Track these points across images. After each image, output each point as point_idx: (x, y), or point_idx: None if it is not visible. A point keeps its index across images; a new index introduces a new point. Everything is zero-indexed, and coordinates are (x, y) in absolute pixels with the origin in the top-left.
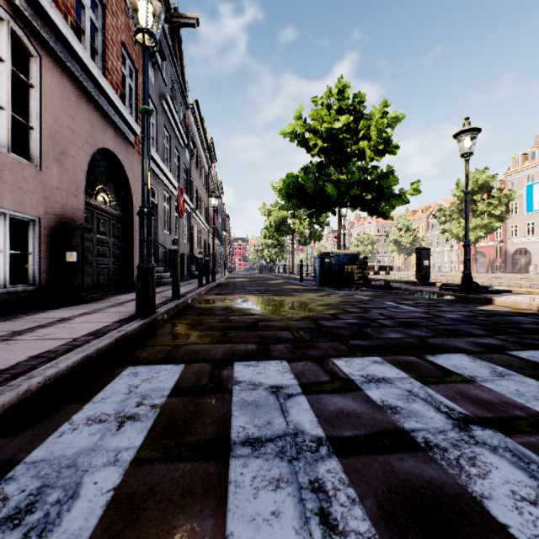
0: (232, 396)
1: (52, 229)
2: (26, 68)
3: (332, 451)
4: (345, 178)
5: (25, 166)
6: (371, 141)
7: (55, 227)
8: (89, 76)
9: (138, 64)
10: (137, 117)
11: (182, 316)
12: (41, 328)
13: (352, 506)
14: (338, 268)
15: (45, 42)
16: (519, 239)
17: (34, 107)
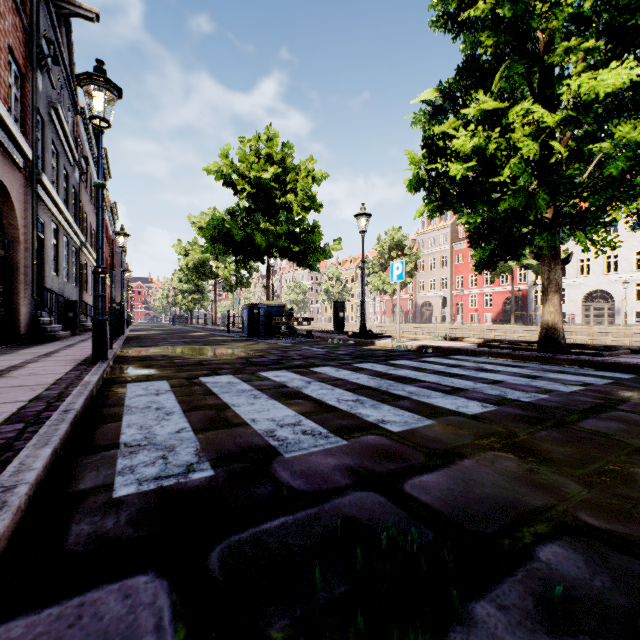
0: (207, 385)
1: None
2: None
3: (257, 390)
4: (274, 229)
5: None
6: (298, 197)
7: None
8: None
9: (25, 69)
10: (24, 134)
11: (126, 362)
12: (13, 371)
13: (263, 395)
14: (266, 319)
15: None
16: (425, 293)
17: None
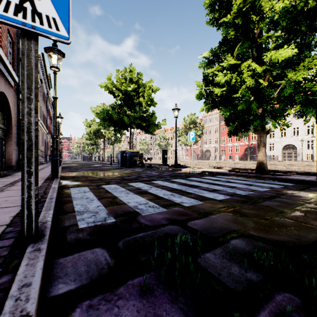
0: (106, 189)
1: None
2: None
3: (128, 191)
4: (133, 115)
5: None
6: (145, 99)
7: None
8: None
9: (14, 38)
10: (14, 70)
11: (66, 179)
12: (17, 183)
13: (131, 193)
14: (130, 158)
15: None
16: (207, 145)
17: None
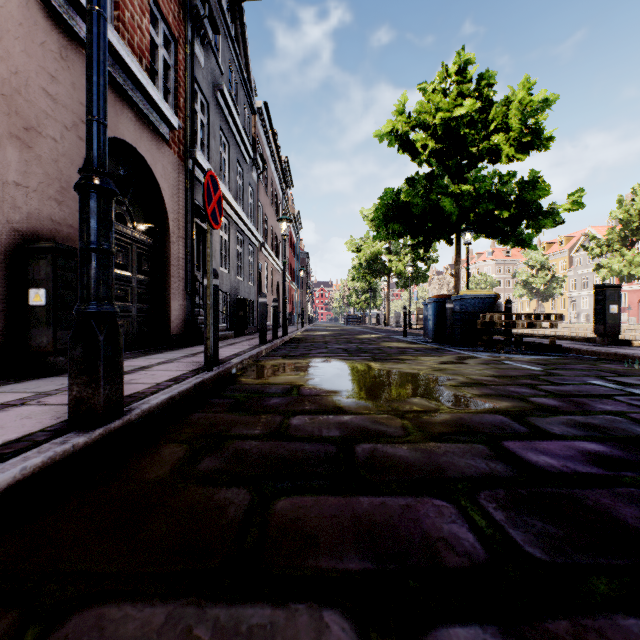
0: None
1: (6, 251)
2: None
3: None
4: (470, 190)
5: None
6: (511, 131)
7: (12, 249)
8: (83, 15)
9: (178, 32)
10: (177, 106)
11: (197, 410)
12: None
13: None
14: (464, 317)
15: None
16: None
17: None
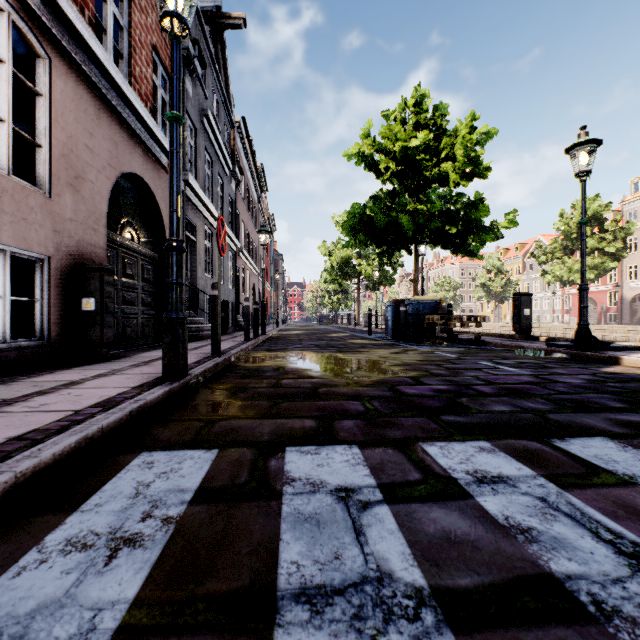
0: (282, 504)
1: (65, 270)
2: (33, 73)
3: (442, 620)
4: (424, 209)
5: (30, 192)
6: (456, 161)
7: (68, 268)
8: (111, 83)
9: None
10: None
11: (222, 378)
12: (39, 396)
13: None
14: (415, 318)
15: (55, 40)
16: (639, 283)
17: (42, 120)
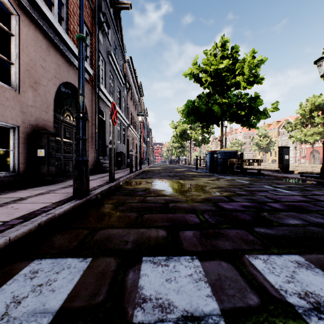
0: None
1: (28, 134)
2: (10, 23)
3: None
4: (226, 101)
5: (6, 89)
6: (245, 75)
7: (30, 133)
8: (56, 32)
9: (92, 30)
10: (91, 64)
11: (112, 196)
12: None
13: None
14: (222, 160)
15: (22, 5)
16: None
17: (14, 49)
